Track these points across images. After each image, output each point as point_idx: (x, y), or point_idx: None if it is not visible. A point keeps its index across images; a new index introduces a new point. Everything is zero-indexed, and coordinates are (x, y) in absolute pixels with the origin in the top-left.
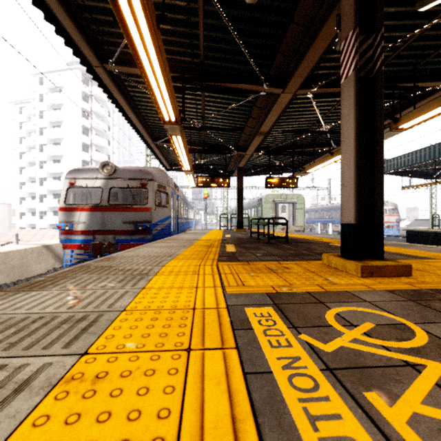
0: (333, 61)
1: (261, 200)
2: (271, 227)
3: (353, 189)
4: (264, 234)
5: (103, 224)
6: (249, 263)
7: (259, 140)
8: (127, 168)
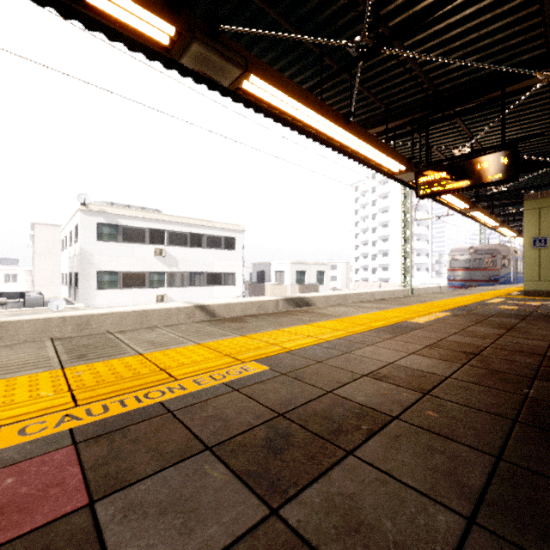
0: None
1: None
2: None
3: None
4: None
5: (470, 277)
6: None
7: None
8: (483, 248)
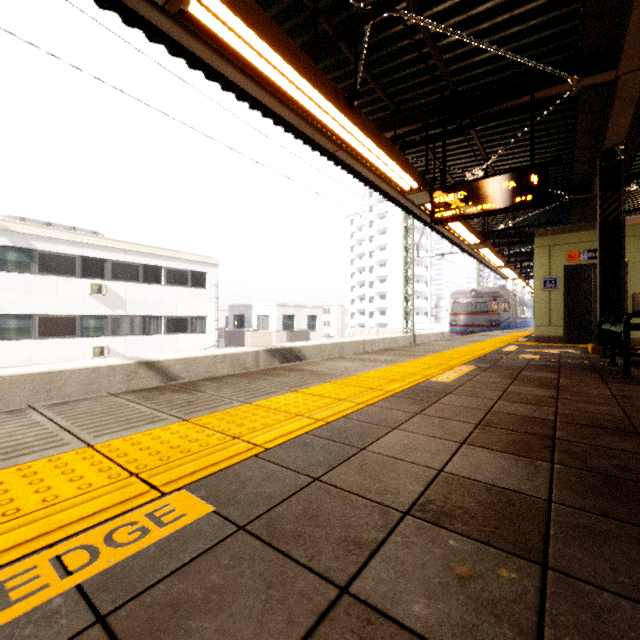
0: None
1: None
2: None
3: None
4: None
5: (472, 322)
6: None
7: None
8: (484, 291)
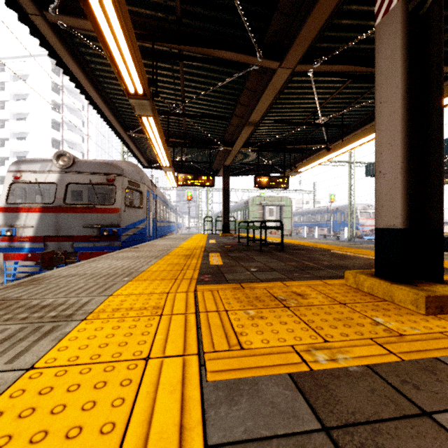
0: (340, 30)
1: (248, 202)
2: (258, 231)
3: (401, 176)
4: (254, 240)
5: (56, 228)
6: (243, 286)
7: (248, 133)
8: (90, 160)
